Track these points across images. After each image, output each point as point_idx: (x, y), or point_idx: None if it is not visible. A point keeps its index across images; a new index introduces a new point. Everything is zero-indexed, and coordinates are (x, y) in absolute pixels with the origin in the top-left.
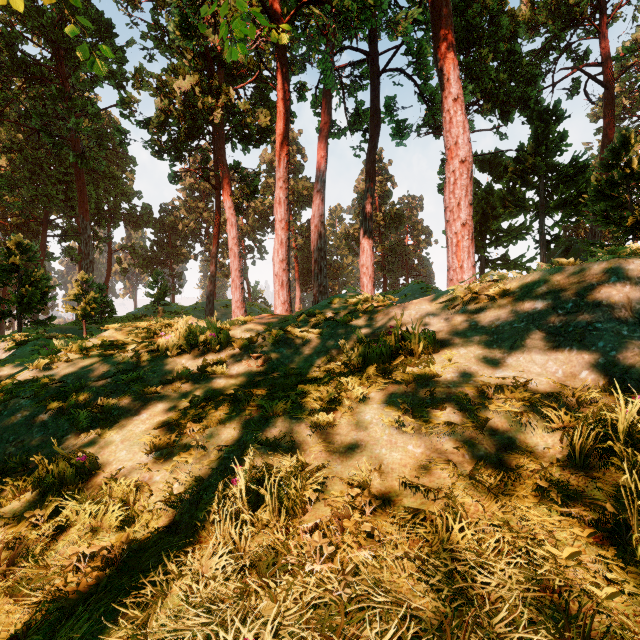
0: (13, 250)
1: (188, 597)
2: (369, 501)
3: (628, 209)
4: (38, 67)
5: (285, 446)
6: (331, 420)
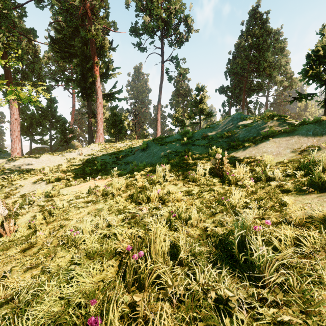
0: None
1: None
2: None
3: (66, 137)
4: None
5: None
6: None
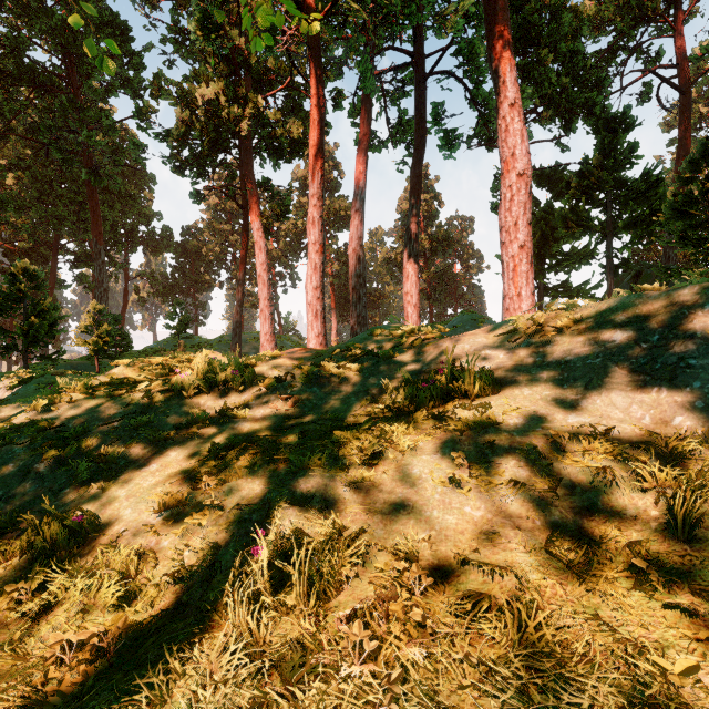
0: (18, 277)
1: (193, 705)
2: (419, 577)
3: None
4: (47, 75)
5: (317, 506)
6: (372, 474)
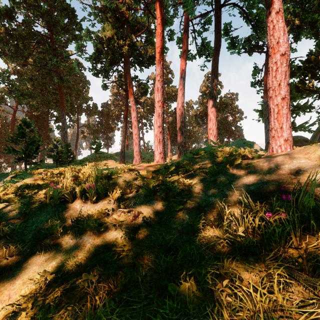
0: (22, 126)
1: None
2: None
3: None
4: (41, 36)
5: None
6: None
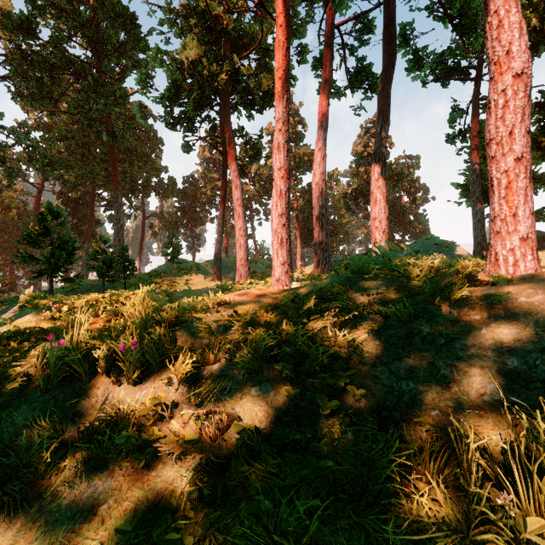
0: (46, 216)
1: None
2: None
3: None
4: (81, 64)
5: None
6: None
